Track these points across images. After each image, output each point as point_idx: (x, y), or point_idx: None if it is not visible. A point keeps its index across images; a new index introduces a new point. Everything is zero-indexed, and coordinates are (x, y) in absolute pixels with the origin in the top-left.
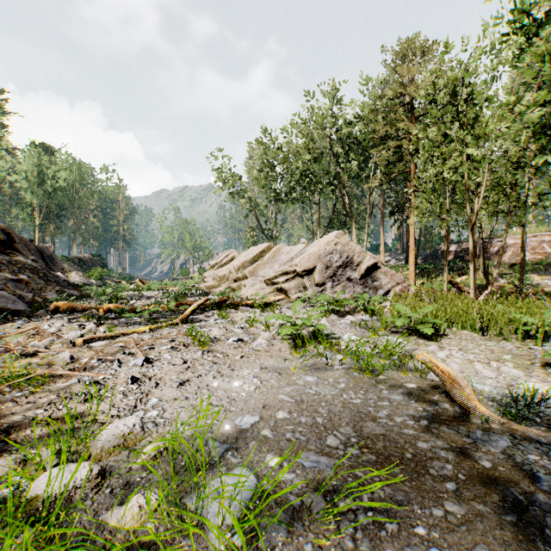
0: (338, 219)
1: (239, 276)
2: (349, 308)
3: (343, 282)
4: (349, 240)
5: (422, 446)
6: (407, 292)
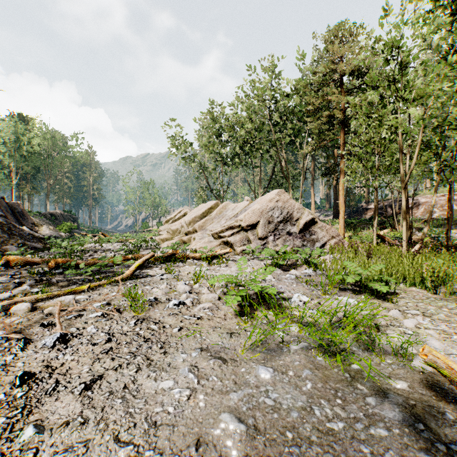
0: (276, 181)
1: (190, 230)
2: (292, 261)
3: (283, 236)
4: (289, 198)
5: None
6: (342, 245)
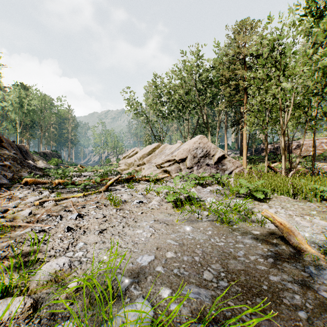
0: (200, 129)
1: (140, 163)
2: (208, 182)
3: (203, 166)
4: (208, 141)
5: (273, 279)
6: (243, 172)
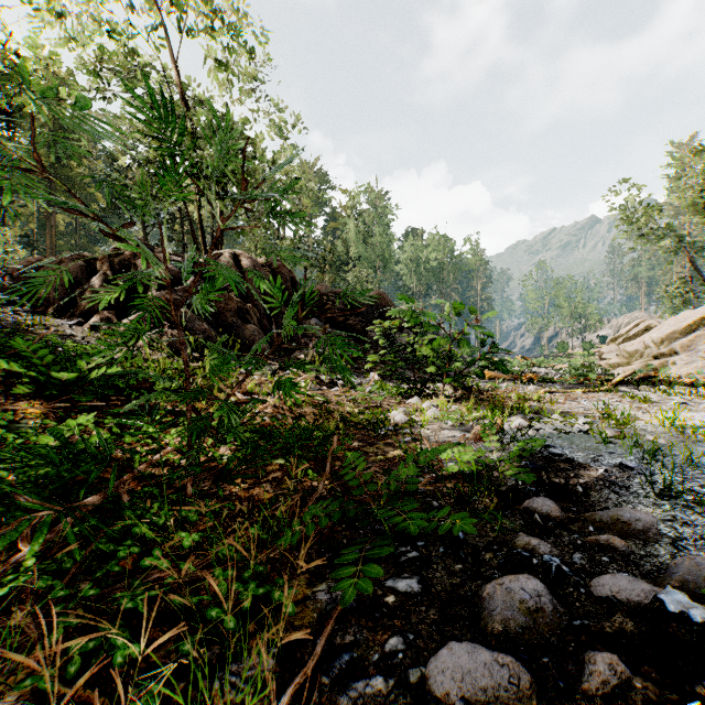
0: None
1: (662, 352)
2: None
3: None
4: None
5: None
6: None
